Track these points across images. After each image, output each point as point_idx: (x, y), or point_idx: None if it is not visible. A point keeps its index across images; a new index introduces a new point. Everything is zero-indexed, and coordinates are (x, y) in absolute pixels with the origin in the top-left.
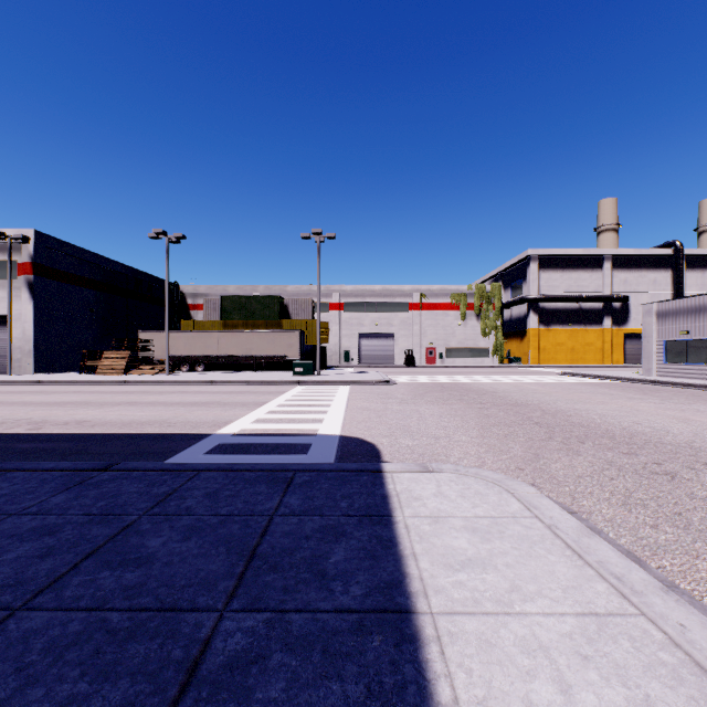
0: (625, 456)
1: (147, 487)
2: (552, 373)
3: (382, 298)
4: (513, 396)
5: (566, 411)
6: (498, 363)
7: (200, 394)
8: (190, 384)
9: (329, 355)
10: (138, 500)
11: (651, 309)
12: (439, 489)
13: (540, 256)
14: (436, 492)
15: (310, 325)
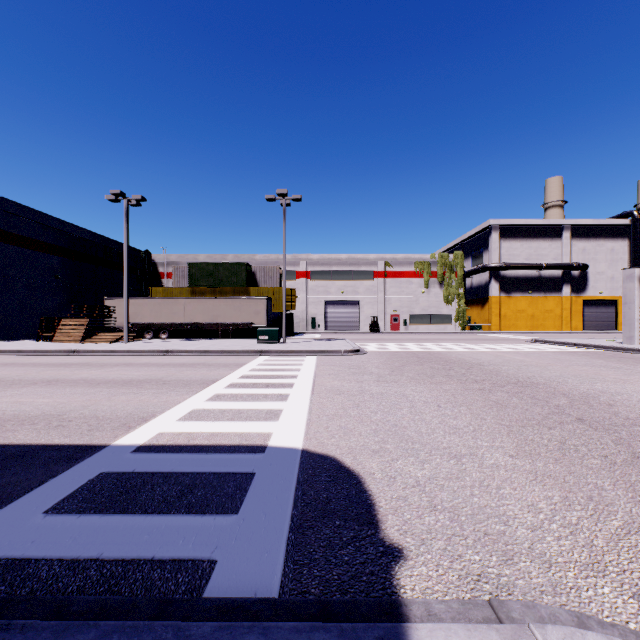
0: None
1: None
2: (521, 341)
3: (348, 267)
4: (505, 370)
5: (595, 395)
6: (461, 330)
7: (145, 368)
8: (144, 354)
9: (297, 321)
10: None
11: (633, 274)
12: None
13: (501, 226)
14: None
15: (278, 292)
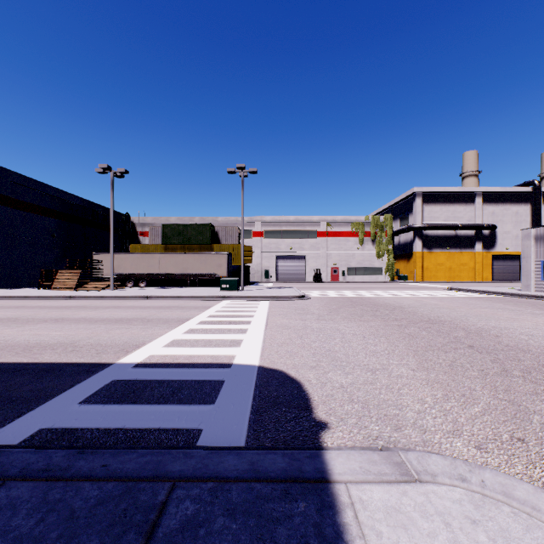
0: None
1: None
2: (439, 289)
3: (295, 227)
4: (421, 311)
5: (487, 330)
6: (390, 280)
7: (131, 310)
8: (128, 299)
9: (252, 273)
10: None
11: (529, 234)
12: None
13: (424, 193)
14: None
15: (237, 248)
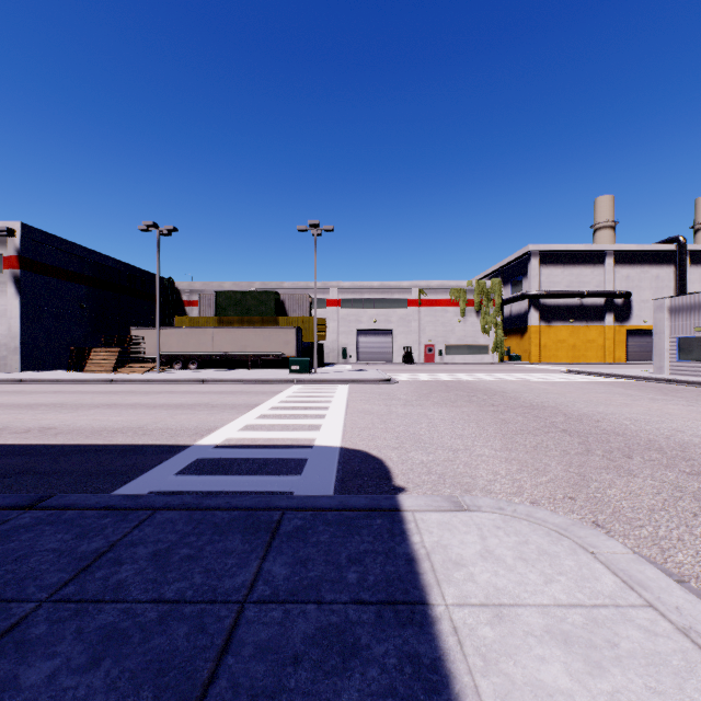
0: (692, 478)
1: (74, 540)
2: (557, 371)
3: (380, 295)
4: (525, 396)
5: (590, 415)
6: (498, 361)
7: (188, 395)
8: (180, 383)
9: (327, 352)
10: (50, 568)
11: (663, 305)
12: (485, 545)
13: (541, 252)
14: (483, 549)
15: (307, 321)
